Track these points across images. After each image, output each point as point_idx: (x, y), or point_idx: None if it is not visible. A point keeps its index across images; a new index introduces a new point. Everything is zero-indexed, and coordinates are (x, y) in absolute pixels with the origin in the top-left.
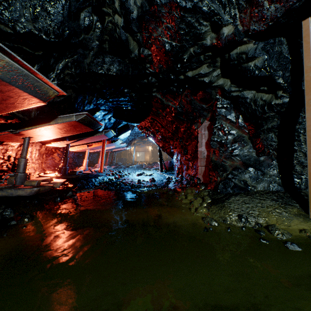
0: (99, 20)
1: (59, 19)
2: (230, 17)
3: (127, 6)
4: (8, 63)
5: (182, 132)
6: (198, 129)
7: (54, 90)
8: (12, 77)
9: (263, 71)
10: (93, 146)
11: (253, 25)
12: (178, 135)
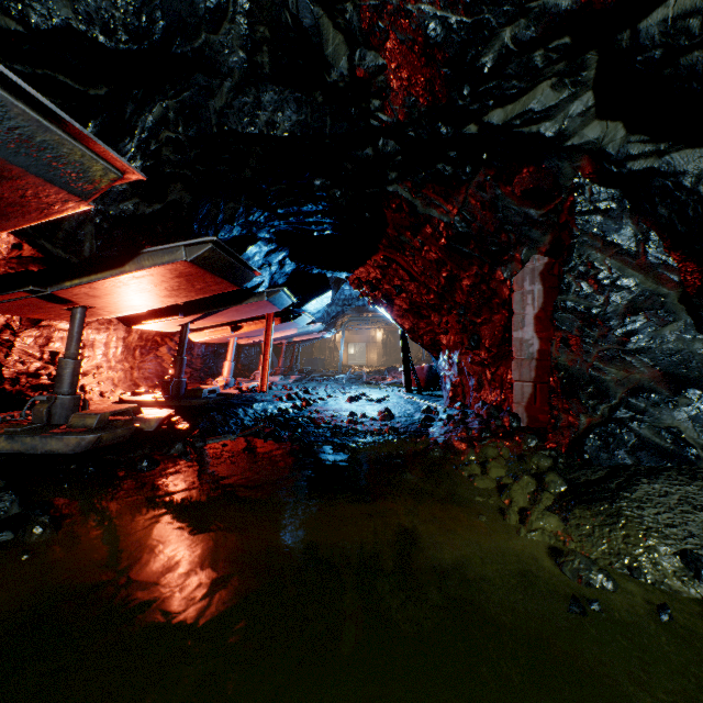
0: None
1: None
2: None
3: None
4: None
5: (466, 291)
6: (511, 281)
7: (106, 162)
8: None
9: None
10: (244, 328)
11: None
12: (453, 298)
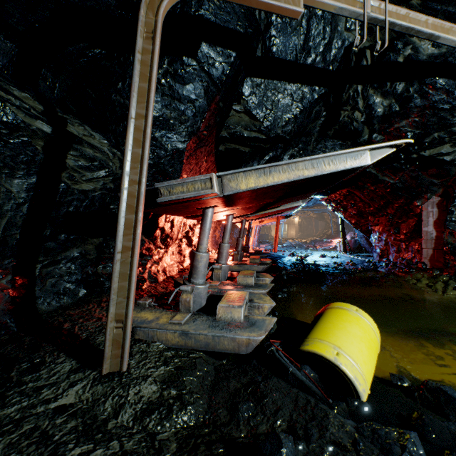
0: (325, 110)
1: (300, 121)
2: None
3: (372, 107)
4: None
5: (395, 208)
6: (421, 206)
7: None
8: None
9: None
10: (264, 222)
11: None
12: (385, 211)
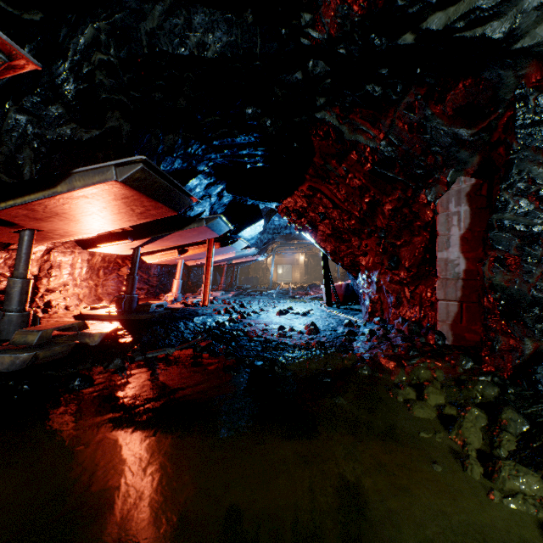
0: None
1: None
2: None
3: None
4: None
5: (387, 215)
6: (435, 203)
7: None
8: None
9: None
10: (189, 252)
11: None
12: (374, 222)
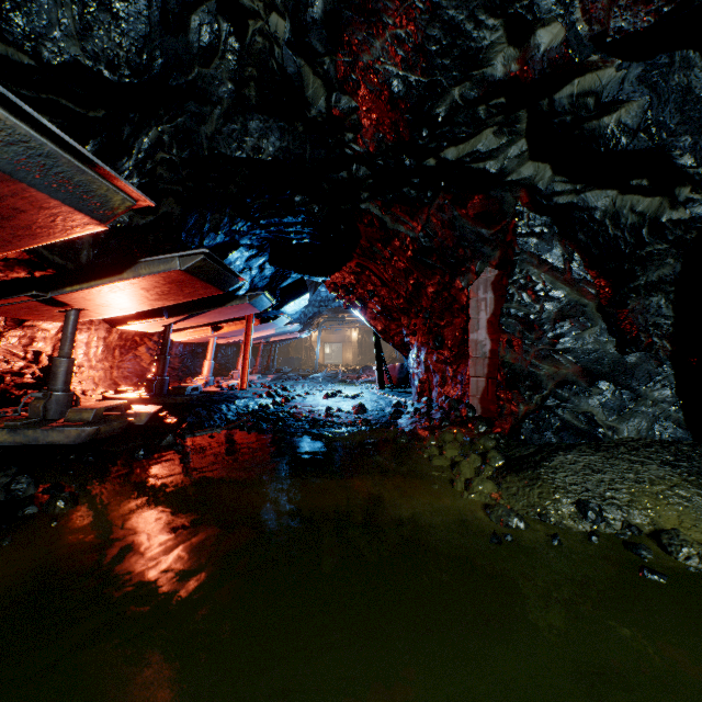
0: (234, 32)
1: (140, 31)
2: (557, 2)
3: None
4: (5, 124)
5: (430, 297)
6: (468, 289)
7: (125, 193)
8: (18, 161)
9: (642, 138)
10: (224, 329)
11: (618, 18)
12: (420, 303)
